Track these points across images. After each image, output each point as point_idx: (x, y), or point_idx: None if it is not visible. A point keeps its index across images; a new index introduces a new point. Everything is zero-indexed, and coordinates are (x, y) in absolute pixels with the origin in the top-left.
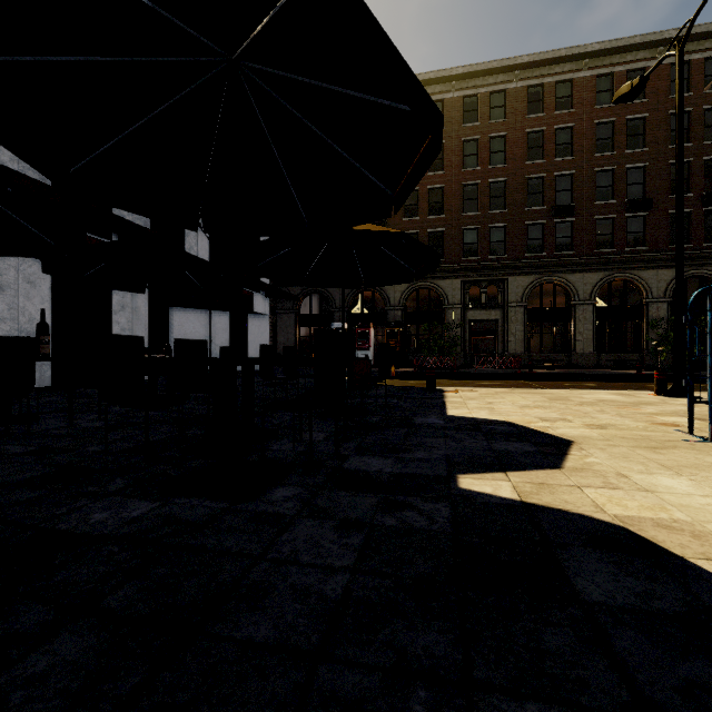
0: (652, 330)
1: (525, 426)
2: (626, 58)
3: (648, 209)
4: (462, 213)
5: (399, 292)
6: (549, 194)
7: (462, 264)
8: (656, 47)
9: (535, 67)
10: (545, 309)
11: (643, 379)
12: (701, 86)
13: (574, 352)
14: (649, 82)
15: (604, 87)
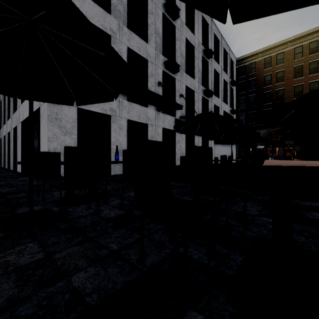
0: None
1: None
2: None
3: None
4: None
5: None
6: None
7: None
8: None
9: None
10: None
11: None
12: None
13: None
14: None
15: None
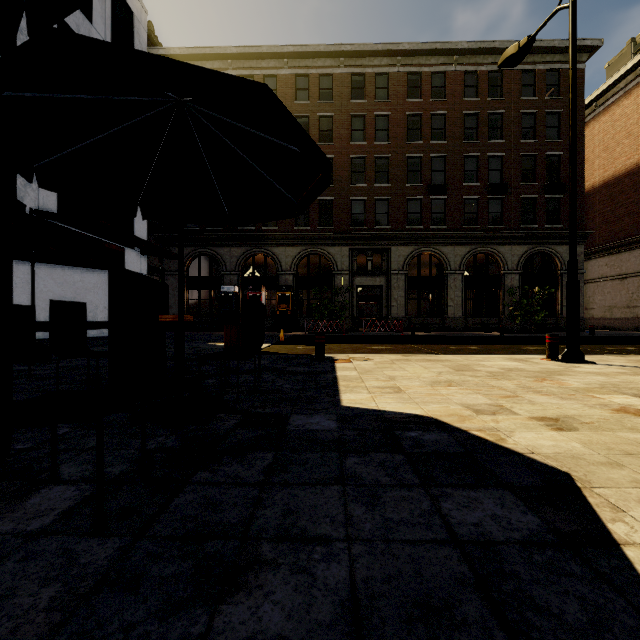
0: (508, 298)
1: (463, 429)
2: (488, 60)
3: (504, 193)
4: (350, 184)
5: (291, 256)
6: (426, 172)
7: (350, 232)
8: None
9: (414, 55)
10: (423, 277)
11: (513, 341)
12: (544, 92)
13: (447, 316)
14: (505, 84)
15: (471, 83)
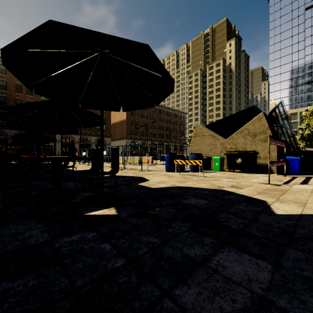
0: None
1: None
2: None
3: None
4: None
5: (14, 133)
6: None
7: None
8: None
9: None
10: (67, 144)
11: None
12: None
13: None
14: None
15: None
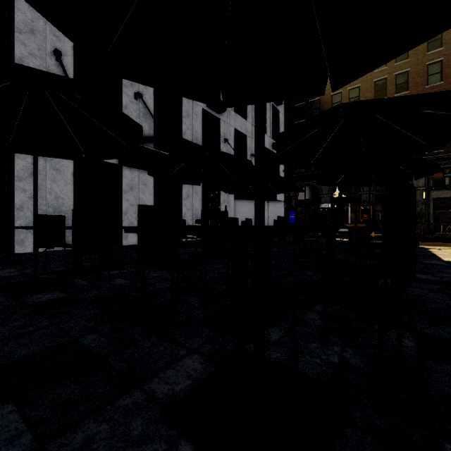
0: None
1: None
2: None
3: None
4: None
5: None
6: None
7: (426, 157)
8: None
9: None
10: None
11: None
12: None
13: None
14: None
15: None
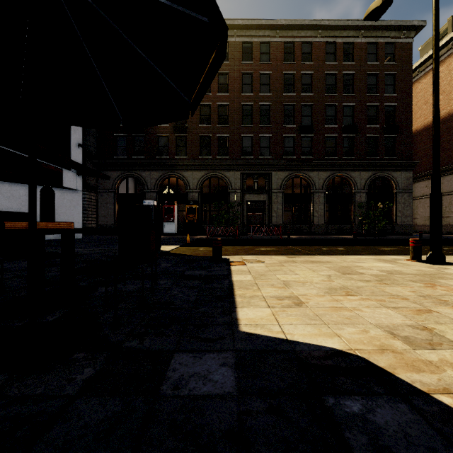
0: (357, 210)
1: (422, 390)
2: (343, 34)
3: (355, 133)
4: (241, 124)
5: (197, 179)
6: (297, 117)
7: (241, 160)
8: (360, 30)
9: (289, 29)
10: (295, 195)
11: (368, 243)
12: (383, 59)
13: (313, 223)
14: (355, 52)
15: (330, 51)
